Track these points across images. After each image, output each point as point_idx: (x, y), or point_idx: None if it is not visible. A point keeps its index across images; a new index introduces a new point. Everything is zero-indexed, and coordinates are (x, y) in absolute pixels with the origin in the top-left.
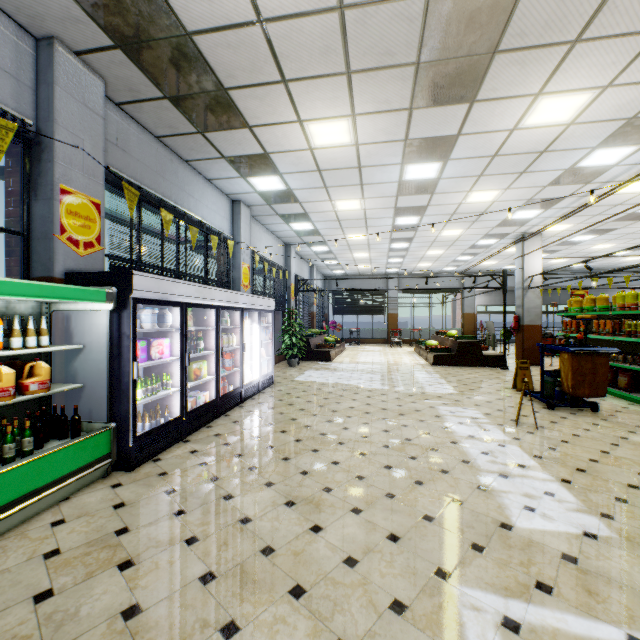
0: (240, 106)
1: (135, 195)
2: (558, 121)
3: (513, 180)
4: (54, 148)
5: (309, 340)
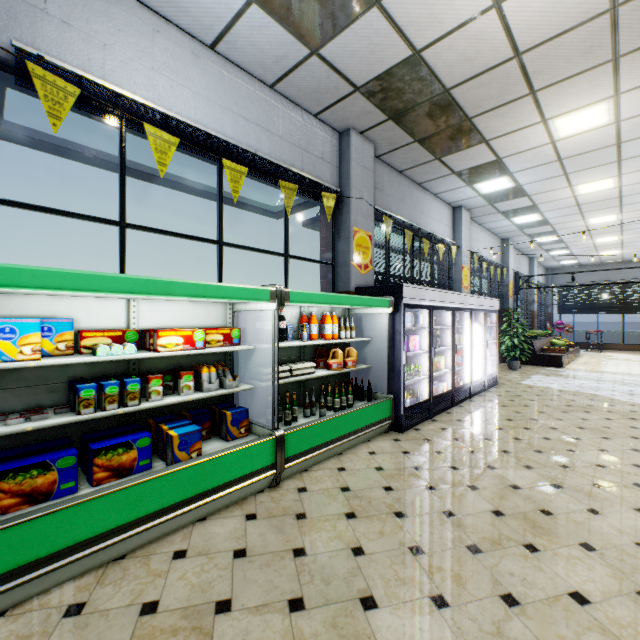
0: (480, 127)
1: (389, 223)
2: None
3: None
4: (350, 203)
5: (532, 342)
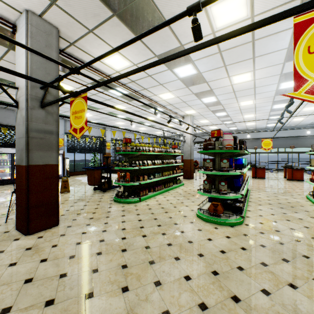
0: (3, 100)
1: None
2: (72, 88)
3: (113, 102)
4: None
5: (110, 165)
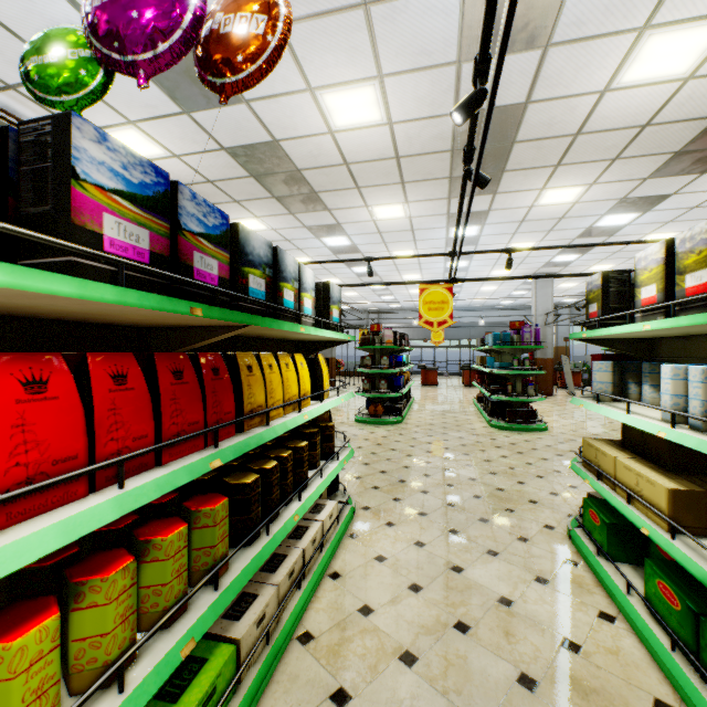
0: None
1: None
2: None
3: None
4: None
5: None
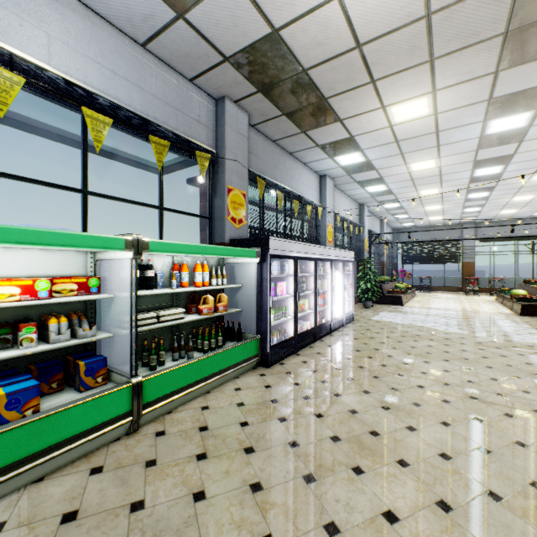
0: (335, 107)
1: (263, 184)
2: None
3: None
4: (225, 164)
5: (381, 286)
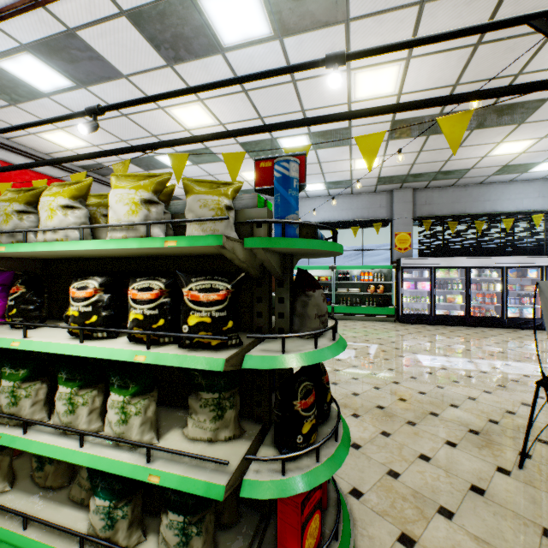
0: (452, 169)
1: (429, 222)
2: None
3: None
4: (393, 223)
5: None
